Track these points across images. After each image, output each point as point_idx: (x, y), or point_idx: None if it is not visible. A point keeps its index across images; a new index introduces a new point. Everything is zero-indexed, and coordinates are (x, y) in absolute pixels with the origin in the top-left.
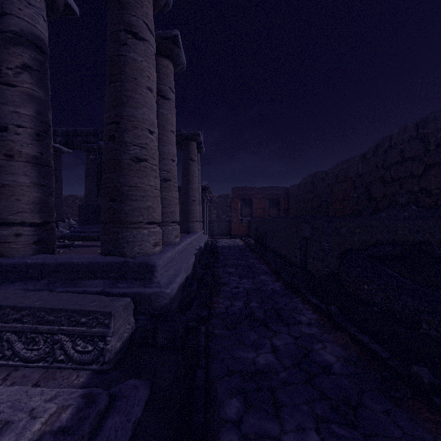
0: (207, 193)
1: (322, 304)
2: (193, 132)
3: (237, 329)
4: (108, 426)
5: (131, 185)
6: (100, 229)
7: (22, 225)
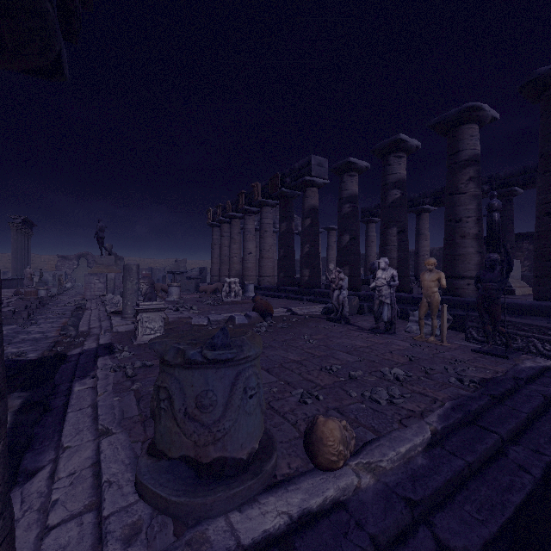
0: None
1: None
2: None
3: None
4: None
5: None
6: (534, 282)
7: (469, 278)
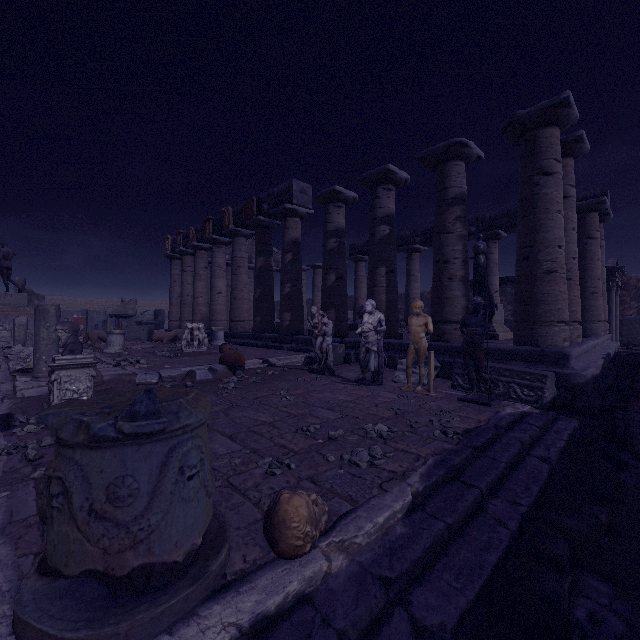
0: (617, 277)
1: None
2: (592, 201)
3: None
4: (559, 422)
5: (543, 293)
6: (514, 326)
7: (456, 323)
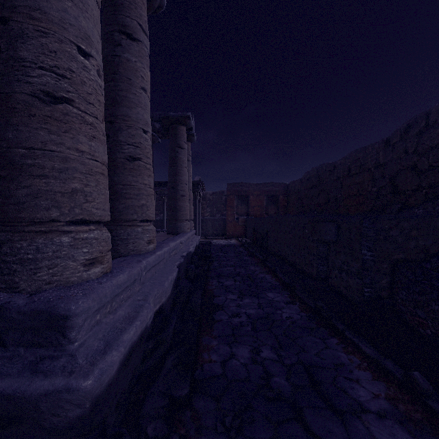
0: (200, 189)
1: (386, 359)
2: (181, 114)
3: (245, 433)
4: None
5: (31, 146)
6: None
7: None
